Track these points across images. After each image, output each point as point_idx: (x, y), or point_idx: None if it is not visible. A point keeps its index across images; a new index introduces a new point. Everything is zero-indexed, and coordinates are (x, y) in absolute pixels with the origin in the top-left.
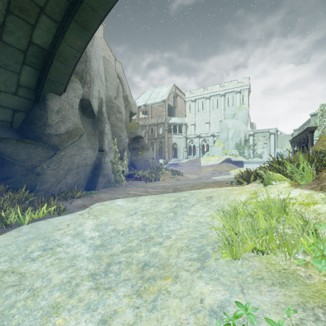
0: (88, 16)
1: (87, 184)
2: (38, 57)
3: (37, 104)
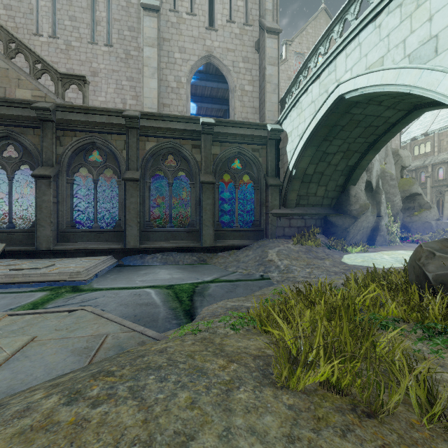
0: (380, 144)
1: (367, 241)
2: (348, 170)
3: (343, 193)
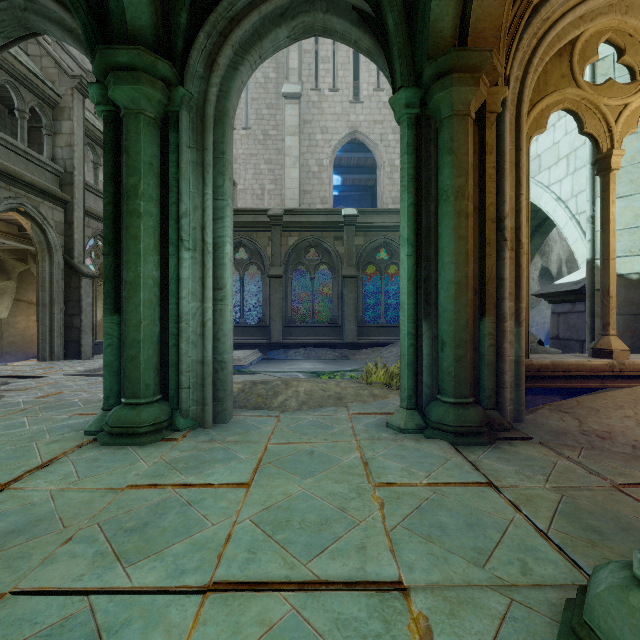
0: (546, 228)
1: (545, 340)
2: None
3: None
